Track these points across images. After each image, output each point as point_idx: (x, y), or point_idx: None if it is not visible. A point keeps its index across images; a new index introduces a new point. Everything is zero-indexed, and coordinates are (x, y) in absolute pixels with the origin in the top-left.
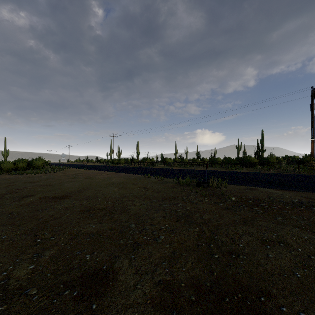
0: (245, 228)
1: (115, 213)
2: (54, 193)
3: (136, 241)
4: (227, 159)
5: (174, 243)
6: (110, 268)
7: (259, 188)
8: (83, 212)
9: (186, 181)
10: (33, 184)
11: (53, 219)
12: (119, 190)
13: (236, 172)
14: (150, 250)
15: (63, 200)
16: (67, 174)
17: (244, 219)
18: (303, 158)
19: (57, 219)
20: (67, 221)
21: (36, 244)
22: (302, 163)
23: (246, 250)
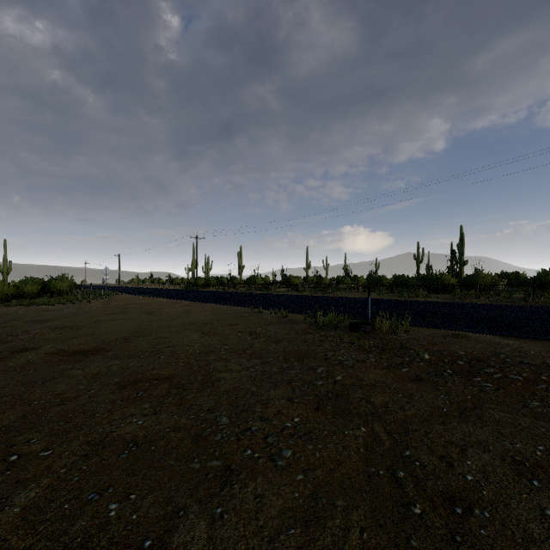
0: (467, 428)
1: (189, 389)
2: (78, 344)
3: (228, 463)
4: (401, 278)
5: (314, 470)
6: (160, 549)
7: (471, 335)
8: (126, 387)
9: (329, 320)
10: (43, 324)
11: (60, 403)
12: (203, 338)
13: (418, 301)
14: (259, 491)
15: (91, 358)
16: (110, 305)
17: (460, 404)
18: (540, 276)
19: (68, 403)
20: (87, 409)
21: (3, 469)
22: (541, 285)
23: (485, 492)
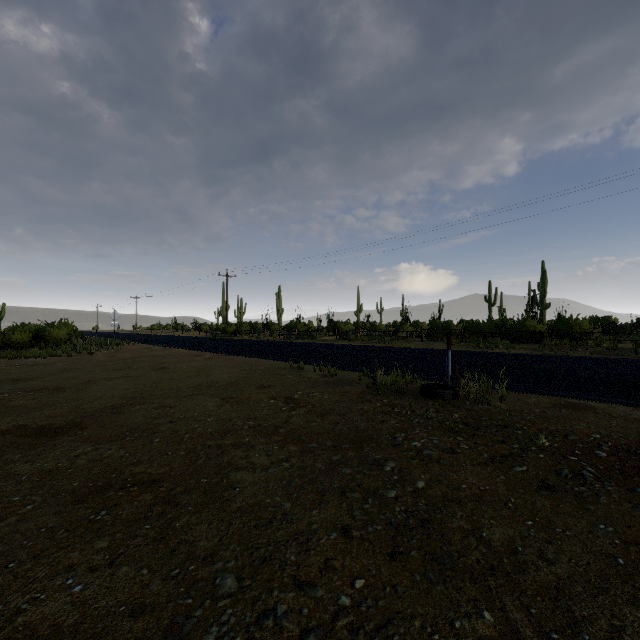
0: None
1: (183, 504)
2: (48, 416)
3: None
4: (475, 324)
5: None
6: None
7: (595, 405)
8: (84, 499)
9: (393, 382)
10: (18, 385)
11: None
12: (221, 408)
13: (500, 353)
14: None
15: (55, 440)
16: (115, 358)
17: None
18: None
19: None
20: (0, 549)
21: None
22: None
23: None
